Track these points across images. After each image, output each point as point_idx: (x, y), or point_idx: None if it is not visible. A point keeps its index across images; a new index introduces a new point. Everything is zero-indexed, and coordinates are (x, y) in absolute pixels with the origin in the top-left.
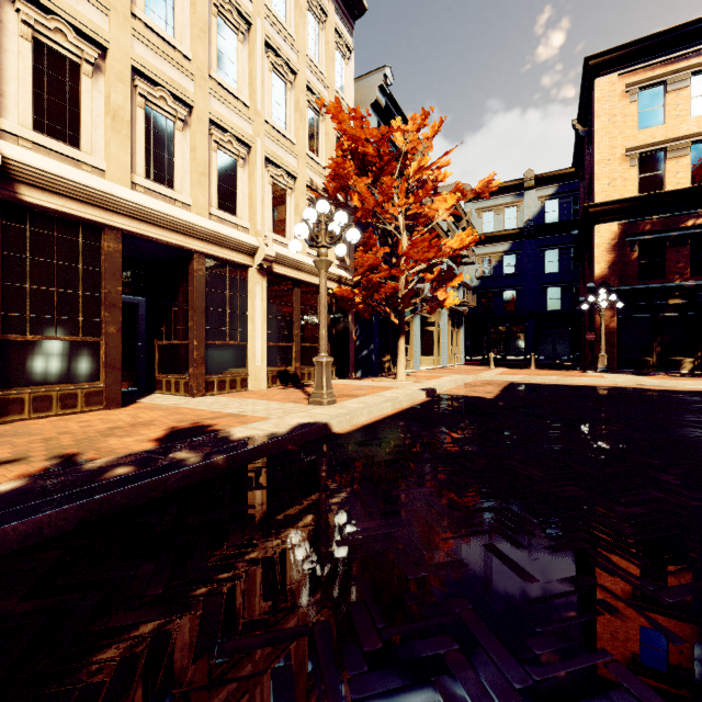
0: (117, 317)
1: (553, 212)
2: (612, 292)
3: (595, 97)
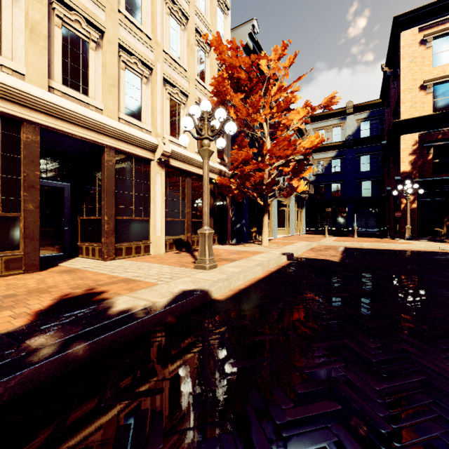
0: (36, 196)
1: (366, 130)
2: (414, 182)
3: (401, 44)
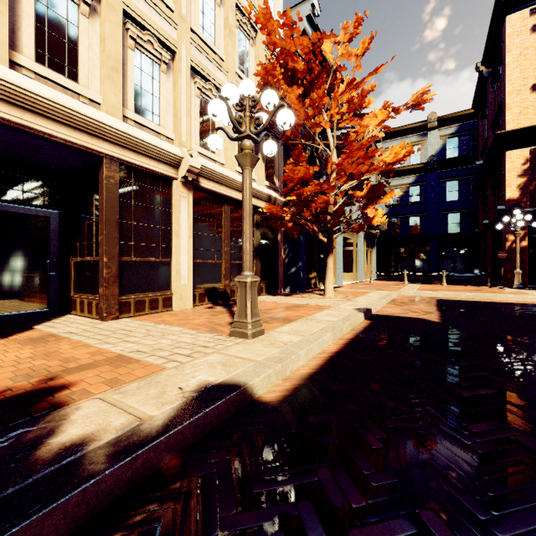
0: None
1: (453, 148)
2: (524, 213)
3: (506, 32)
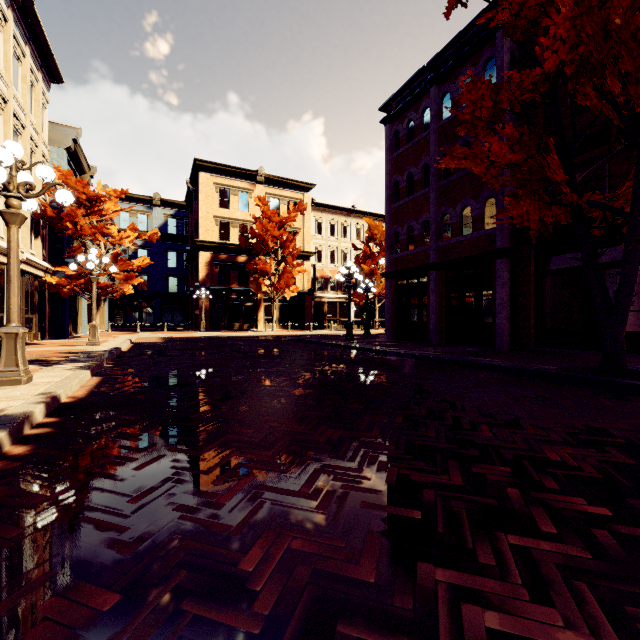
0: None
1: (173, 226)
2: (208, 289)
3: (199, 181)
